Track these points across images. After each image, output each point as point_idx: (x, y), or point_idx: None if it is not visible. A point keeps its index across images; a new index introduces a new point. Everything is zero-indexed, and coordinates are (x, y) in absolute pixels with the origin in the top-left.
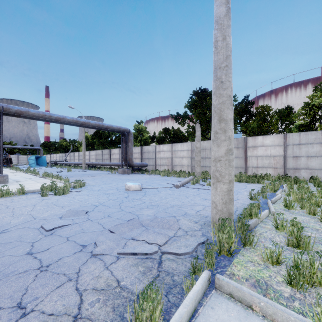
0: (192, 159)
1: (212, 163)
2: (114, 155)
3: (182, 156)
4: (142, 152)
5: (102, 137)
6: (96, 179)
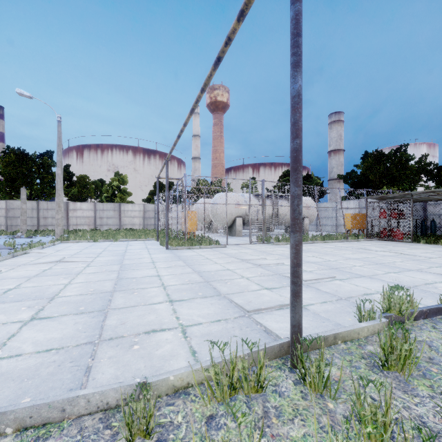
0: (8, 218)
1: (56, 220)
2: None
3: None
4: None
5: None
6: None
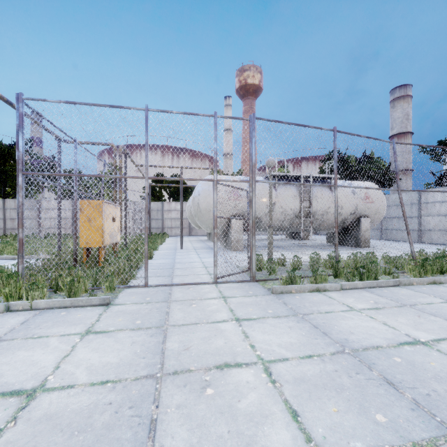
0: None
1: None
2: None
3: None
4: None
5: None
6: None
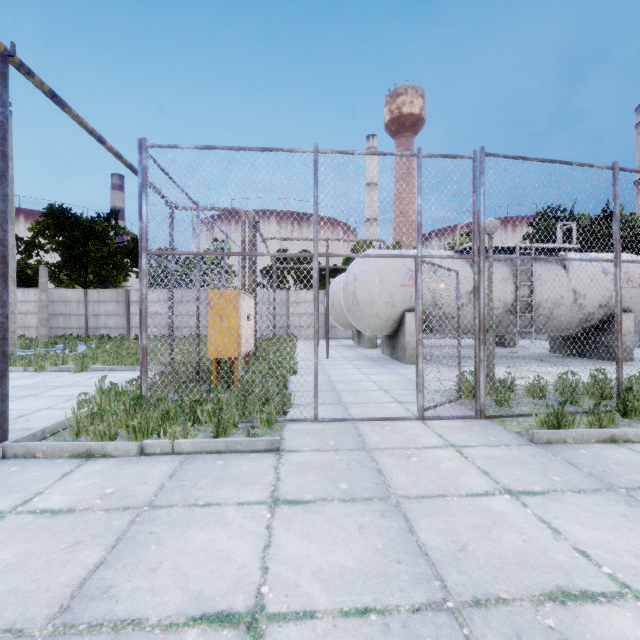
0: None
1: None
2: None
3: (27, 311)
4: None
5: None
6: None
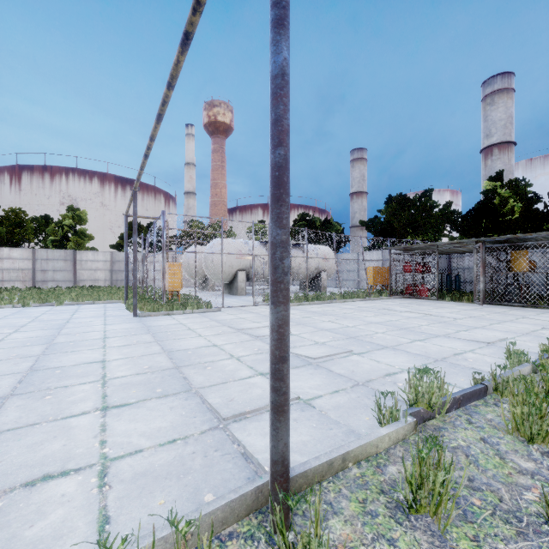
0: None
1: None
2: None
3: None
4: None
5: None
6: None
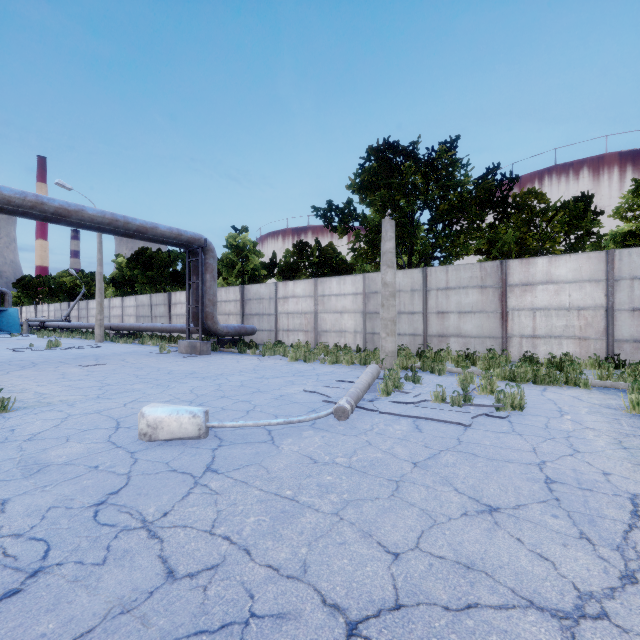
0: (366, 317)
1: None
2: (179, 307)
3: (342, 308)
4: (245, 298)
5: (153, 264)
6: (92, 377)
